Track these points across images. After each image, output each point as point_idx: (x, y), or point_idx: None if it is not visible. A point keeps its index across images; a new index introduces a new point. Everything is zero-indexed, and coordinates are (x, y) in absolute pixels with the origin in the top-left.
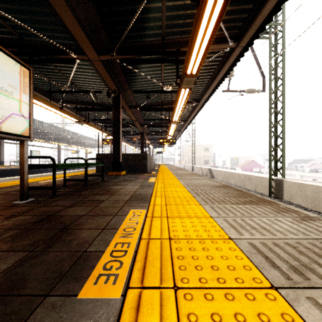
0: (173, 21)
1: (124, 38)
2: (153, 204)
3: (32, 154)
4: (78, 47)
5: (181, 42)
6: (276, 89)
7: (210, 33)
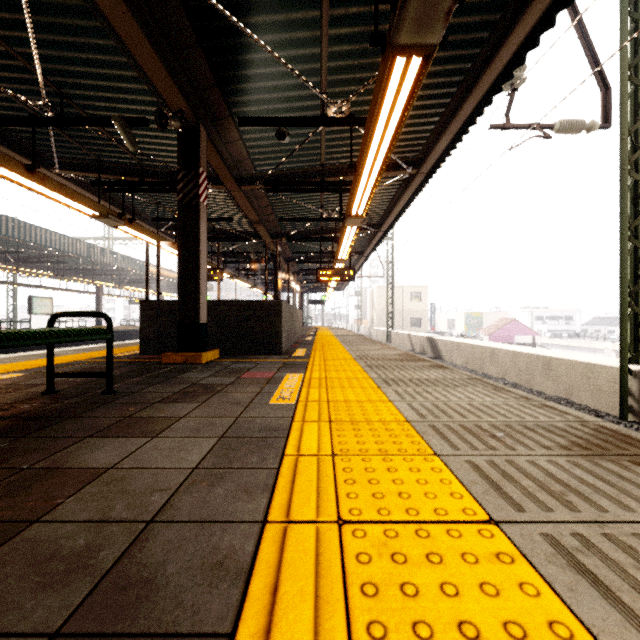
0: None
1: None
2: None
3: (33, 306)
4: None
5: None
6: None
7: None
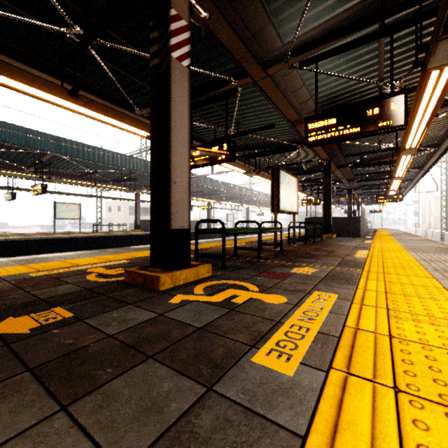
0: None
1: None
2: (372, 250)
3: (227, 218)
4: (303, 139)
5: None
6: None
7: (421, 132)
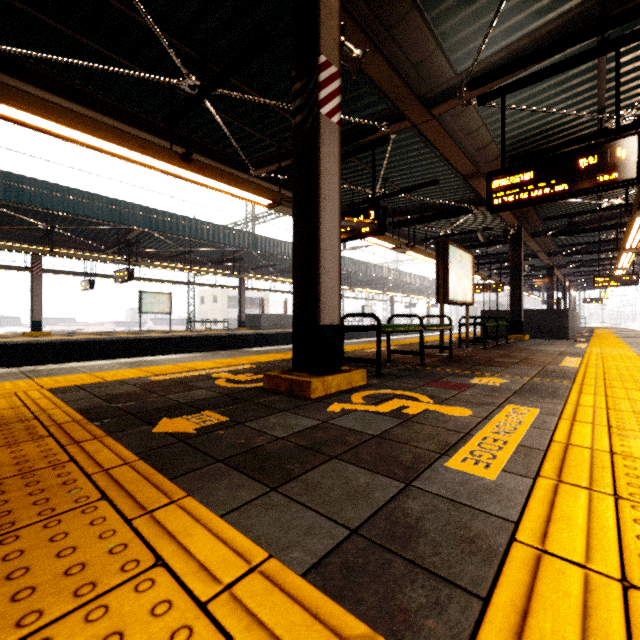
0: None
1: None
2: (587, 357)
3: (364, 311)
4: (479, 198)
5: None
6: None
7: None
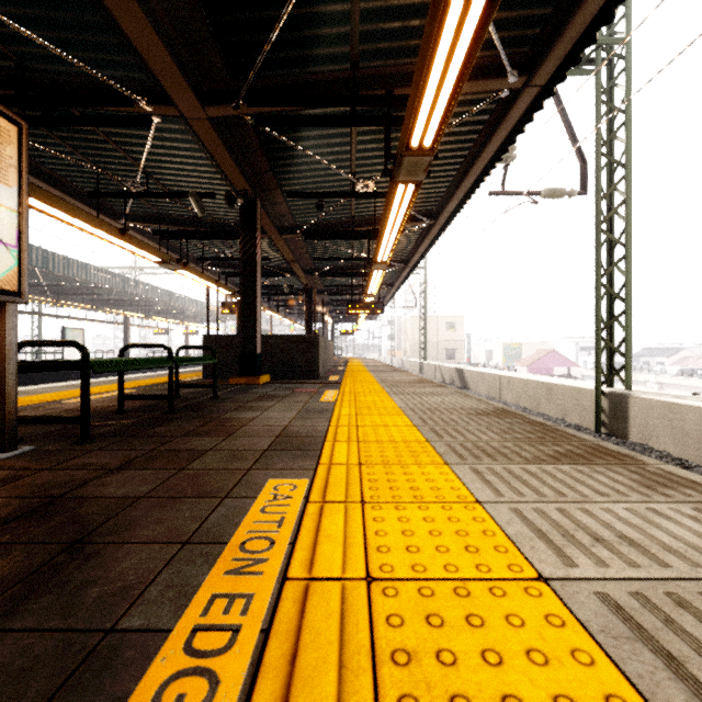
0: (379, 23)
1: (264, 67)
2: (328, 462)
3: (66, 337)
4: (157, 87)
5: (396, 74)
6: (613, 188)
7: (468, 40)
